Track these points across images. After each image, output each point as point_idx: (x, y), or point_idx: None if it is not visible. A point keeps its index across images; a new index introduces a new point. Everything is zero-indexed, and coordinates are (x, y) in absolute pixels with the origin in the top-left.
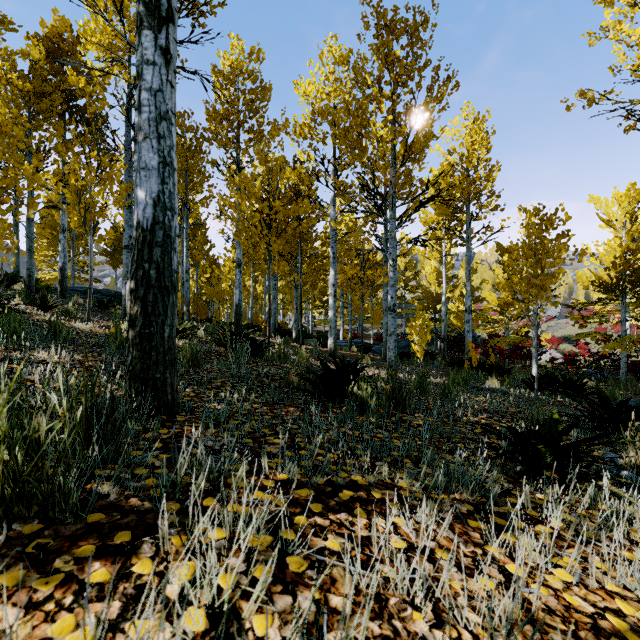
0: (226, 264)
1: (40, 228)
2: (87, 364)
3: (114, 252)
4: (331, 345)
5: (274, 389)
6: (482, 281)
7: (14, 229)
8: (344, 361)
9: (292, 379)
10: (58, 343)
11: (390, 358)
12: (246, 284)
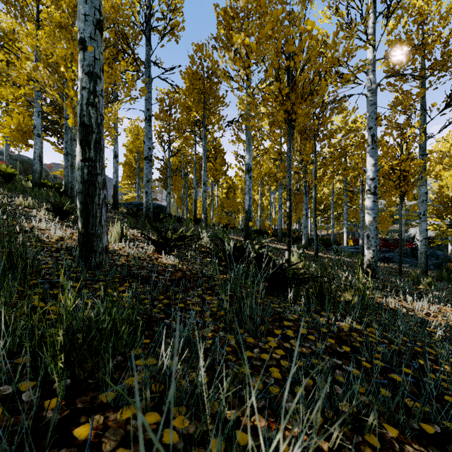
0: (237, 173)
1: (123, 166)
2: None
3: (165, 179)
4: (369, 260)
5: None
6: None
7: None
8: None
9: None
10: None
11: None
12: (255, 198)
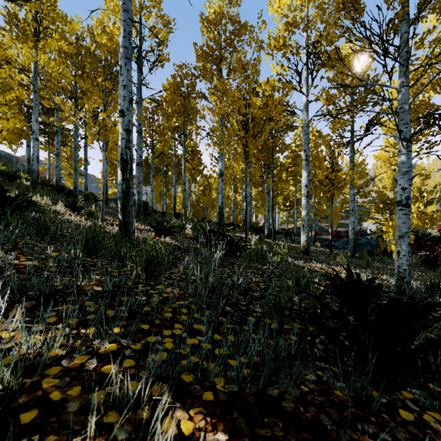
0: (212, 176)
1: None
2: (4, 274)
3: (145, 176)
4: (304, 243)
5: (254, 324)
6: (436, 185)
7: (84, 162)
8: (351, 274)
9: (281, 306)
10: (36, 240)
11: (401, 266)
12: (229, 194)
